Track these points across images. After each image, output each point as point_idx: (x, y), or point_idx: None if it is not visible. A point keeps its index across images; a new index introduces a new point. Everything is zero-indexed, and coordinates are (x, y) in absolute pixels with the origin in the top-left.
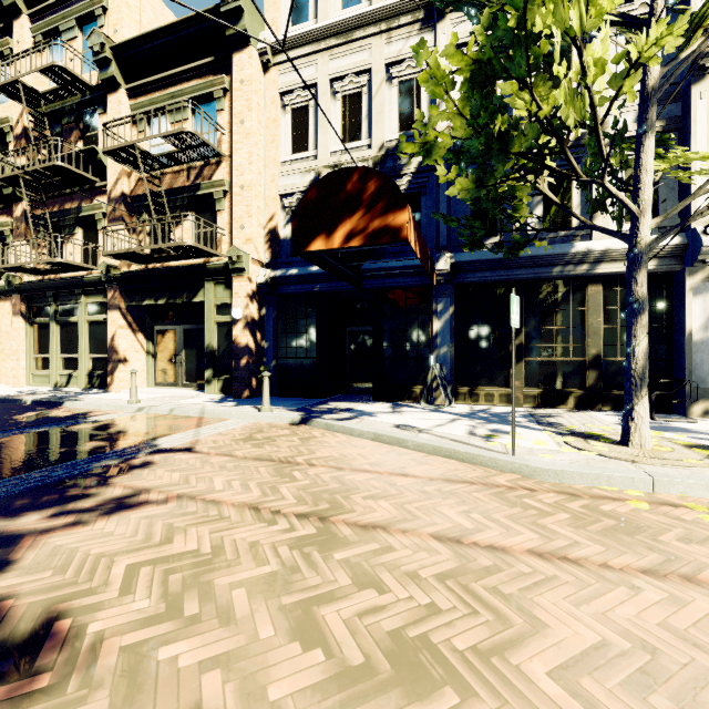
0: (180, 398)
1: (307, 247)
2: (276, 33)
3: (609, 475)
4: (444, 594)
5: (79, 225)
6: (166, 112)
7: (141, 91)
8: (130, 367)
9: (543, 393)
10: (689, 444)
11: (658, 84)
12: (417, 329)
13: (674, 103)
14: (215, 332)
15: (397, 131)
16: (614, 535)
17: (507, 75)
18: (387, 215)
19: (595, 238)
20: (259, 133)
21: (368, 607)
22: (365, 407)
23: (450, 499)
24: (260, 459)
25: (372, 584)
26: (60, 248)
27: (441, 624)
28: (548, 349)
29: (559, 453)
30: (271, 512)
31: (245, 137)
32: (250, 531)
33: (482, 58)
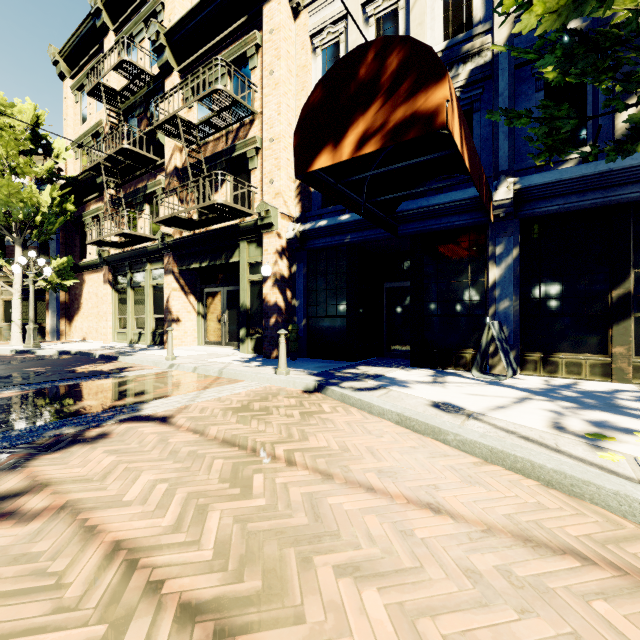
0: (215, 356)
1: (310, 166)
2: None
3: None
4: None
5: (146, 202)
6: (200, 75)
7: (190, 70)
8: (182, 326)
9: None
10: None
11: None
12: (467, 279)
13: None
14: (248, 292)
15: (441, 41)
16: None
17: None
18: (415, 97)
19: None
20: (289, 82)
21: None
22: (398, 373)
23: (536, 615)
24: (231, 442)
25: None
26: (135, 224)
27: None
28: None
29: None
30: (148, 583)
31: (274, 88)
32: None
33: None
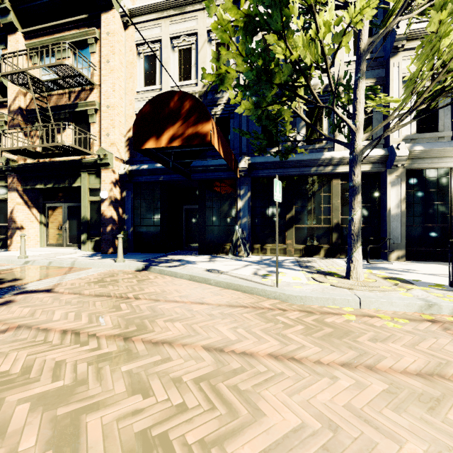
0: (61, 254)
1: (143, 146)
2: (133, 3)
3: (334, 298)
4: (195, 394)
5: None
6: (49, 49)
7: (34, 35)
8: (26, 232)
9: (305, 248)
10: (386, 277)
11: (372, 56)
12: (227, 206)
13: (381, 69)
14: (89, 208)
15: None
16: (329, 339)
17: (269, 28)
18: (197, 125)
19: (336, 150)
20: (121, 70)
21: (129, 411)
22: (191, 258)
23: (227, 319)
24: (101, 295)
25: (142, 390)
26: None
27: (183, 421)
28: (309, 219)
29: (307, 285)
30: (88, 335)
31: (110, 72)
32: (63, 352)
33: (251, 13)
